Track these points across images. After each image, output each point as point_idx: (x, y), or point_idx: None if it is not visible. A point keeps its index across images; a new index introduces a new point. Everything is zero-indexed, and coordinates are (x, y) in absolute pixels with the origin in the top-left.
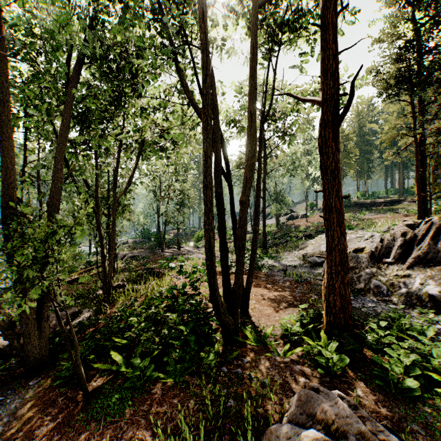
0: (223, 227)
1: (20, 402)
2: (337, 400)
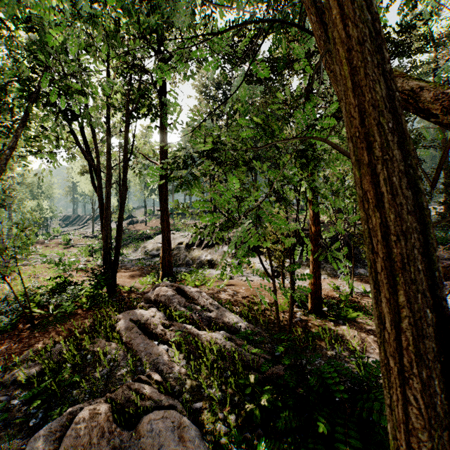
0: None
1: None
2: (165, 282)
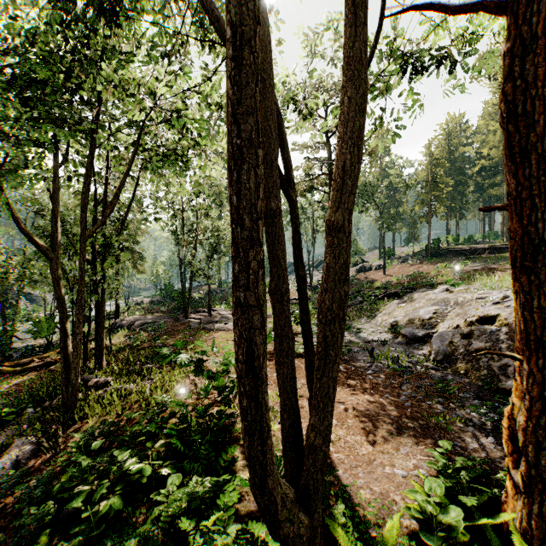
0: (283, 289)
1: None
2: None
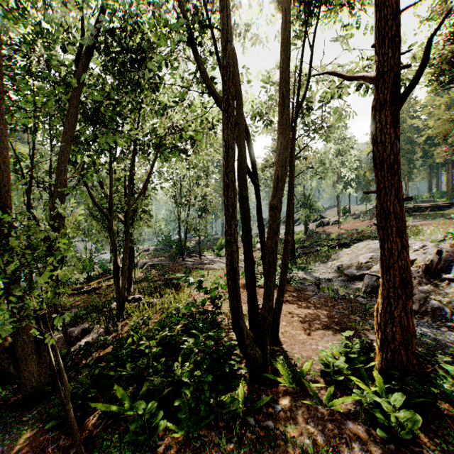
0: (249, 237)
1: (8, 444)
2: None
